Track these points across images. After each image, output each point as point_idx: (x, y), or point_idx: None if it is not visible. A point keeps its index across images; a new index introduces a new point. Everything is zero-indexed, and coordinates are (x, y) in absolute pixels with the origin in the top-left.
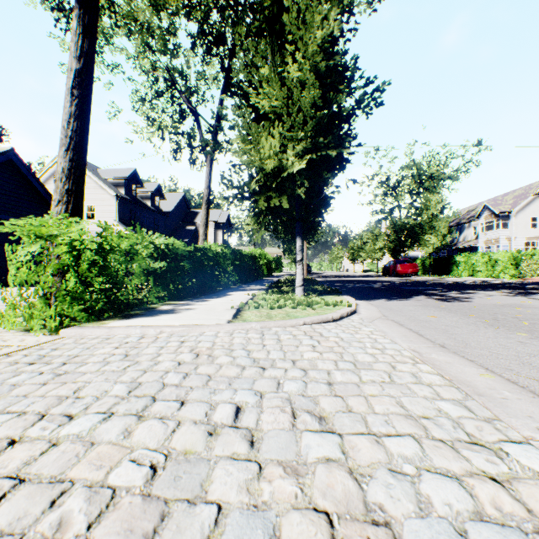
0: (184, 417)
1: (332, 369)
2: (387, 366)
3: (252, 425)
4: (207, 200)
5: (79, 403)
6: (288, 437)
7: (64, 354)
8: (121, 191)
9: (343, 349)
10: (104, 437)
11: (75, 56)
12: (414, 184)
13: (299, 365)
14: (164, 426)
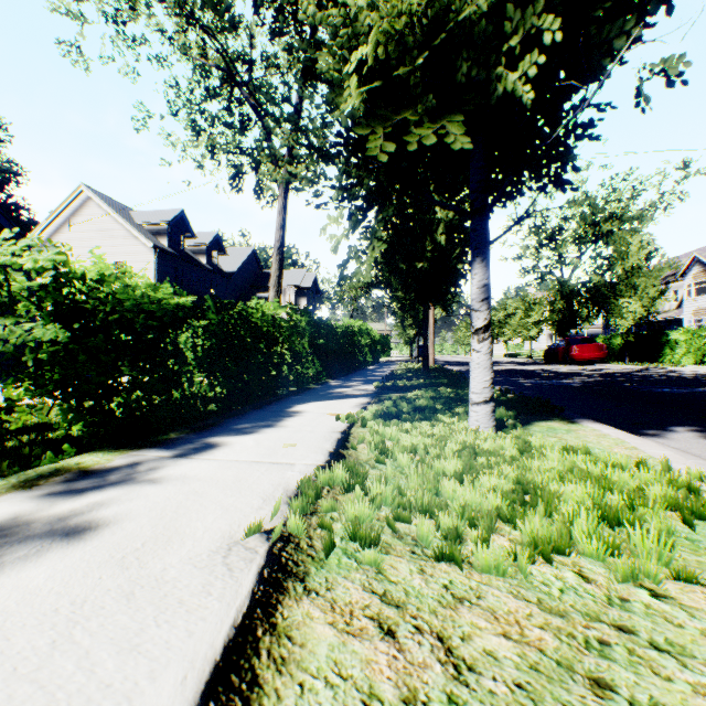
0: None
1: None
2: None
3: None
4: (280, 248)
5: None
6: None
7: None
8: (162, 242)
9: None
10: None
11: None
12: (585, 228)
13: None
14: None
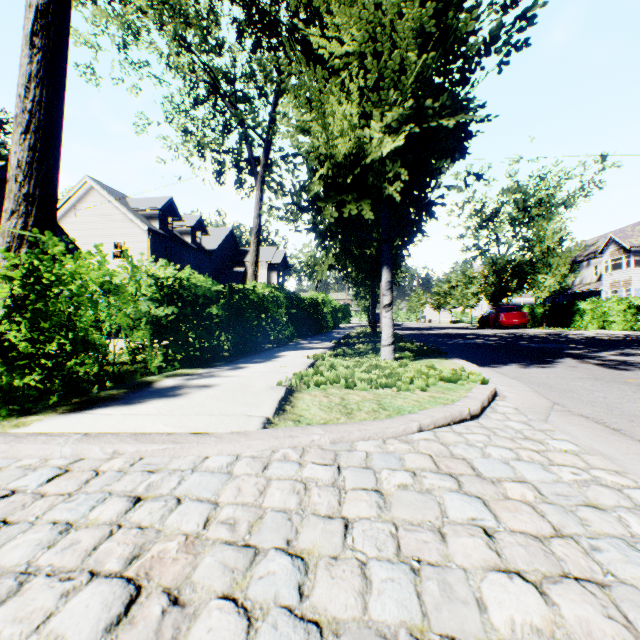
0: None
1: None
2: None
3: None
4: (257, 233)
5: None
6: None
7: None
8: (155, 225)
9: (591, 560)
10: None
11: None
12: (517, 212)
13: None
14: None
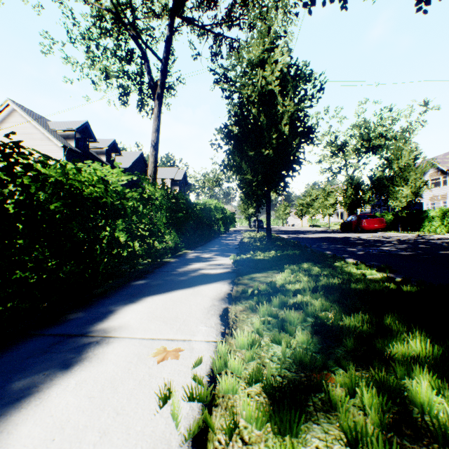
0: None
1: None
2: None
3: None
4: (155, 146)
5: None
6: None
7: None
8: (71, 144)
9: None
10: None
11: None
12: (362, 143)
13: None
14: None
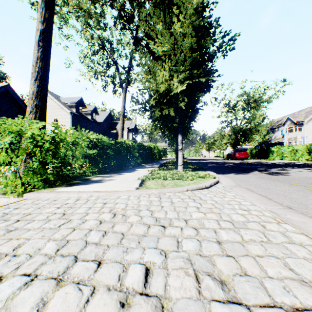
0: (98, 281)
1: (217, 228)
2: (259, 226)
3: (161, 292)
4: (123, 115)
5: (12, 262)
6: (198, 310)
7: (21, 212)
8: (73, 110)
9: (219, 210)
10: (18, 310)
11: (40, 21)
12: (245, 105)
13: (190, 224)
14: (79, 294)
